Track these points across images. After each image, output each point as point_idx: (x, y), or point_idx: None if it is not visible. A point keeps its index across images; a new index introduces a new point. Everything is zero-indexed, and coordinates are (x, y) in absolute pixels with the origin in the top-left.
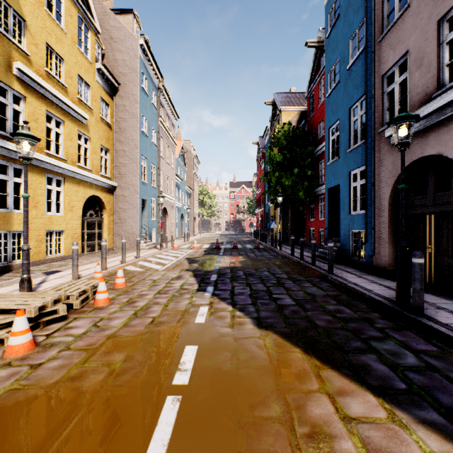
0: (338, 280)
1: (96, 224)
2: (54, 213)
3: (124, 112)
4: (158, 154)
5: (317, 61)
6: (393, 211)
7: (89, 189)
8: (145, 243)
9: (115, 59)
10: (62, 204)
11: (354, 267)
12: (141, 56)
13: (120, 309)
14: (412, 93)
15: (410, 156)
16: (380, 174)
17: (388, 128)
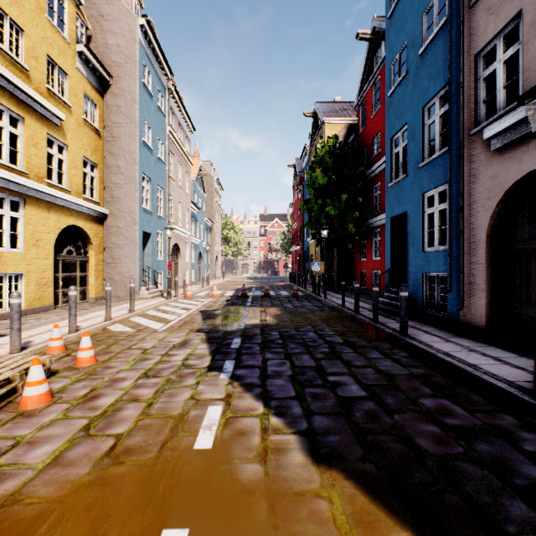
0: (420, 347)
1: (78, 265)
2: (6, 249)
3: (119, 114)
4: (167, 174)
5: (370, 59)
6: (492, 247)
7: (66, 216)
8: (147, 291)
9: (105, 44)
10: (21, 237)
11: (431, 325)
12: (142, 42)
13: (64, 416)
14: (528, 72)
15: (526, 165)
16: (472, 194)
17: (490, 125)
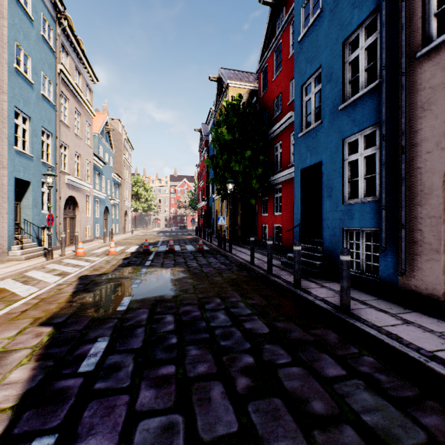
0: (387, 343)
1: None
2: None
3: None
4: (57, 117)
5: (271, 26)
6: None
7: None
8: (21, 250)
9: None
10: None
11: (359, 289)
12: None
13: None
14: None
15: None
16: (419, 131)
17: None
